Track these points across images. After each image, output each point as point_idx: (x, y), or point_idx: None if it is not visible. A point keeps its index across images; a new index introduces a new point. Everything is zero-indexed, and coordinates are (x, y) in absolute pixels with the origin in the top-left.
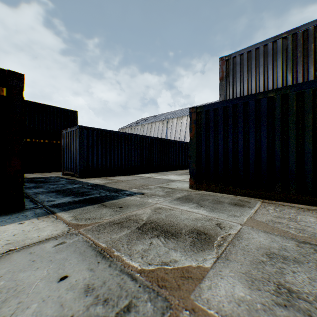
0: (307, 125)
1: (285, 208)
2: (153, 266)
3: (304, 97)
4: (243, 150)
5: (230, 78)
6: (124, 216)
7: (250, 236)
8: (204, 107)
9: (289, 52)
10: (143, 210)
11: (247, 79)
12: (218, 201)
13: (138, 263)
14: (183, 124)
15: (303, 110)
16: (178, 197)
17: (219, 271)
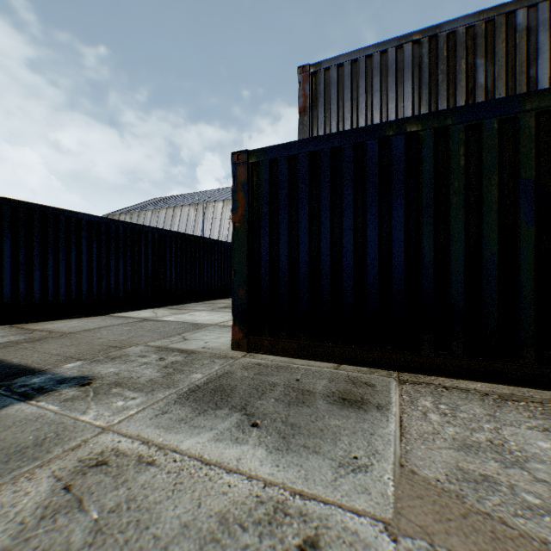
0: (489, 200)
1: (456, 398)
2: None
3: (483, 137)
4: (353, 256)
5: (320, 110)
6: None
7: None
8: (267, 151)
9: (424, 71)
10: (18, 488)
11: (351, 115)
12: (299, 390)
13: None
14: None
15: (481, 167)
16: (193, 385)
17: None
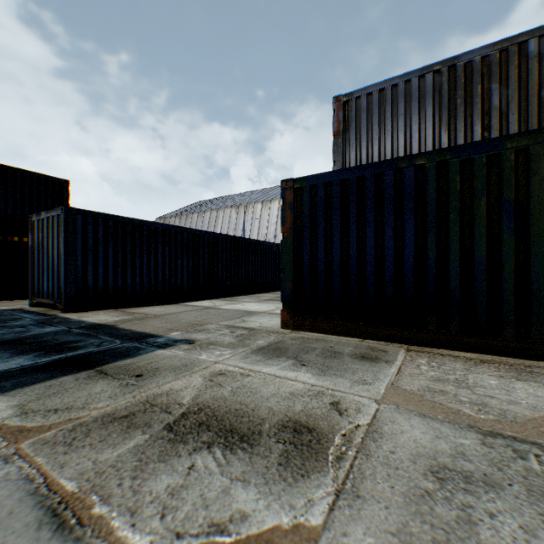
0: (479, 215)
1: (446, 360)
2: (188, 540)
3: (474, 168)
4: (375, 258)
5: (351, 133)
6: (141, 398)
7: (397, 426)
8: (308, 179)
9: (444, 96)
10: (187, 379)
11: (379, 136)
12: (332, 351)
13: (150, 537)
14: (272, 213)
15: (473, 191)
16: (260, 346)
17: (342, 534)
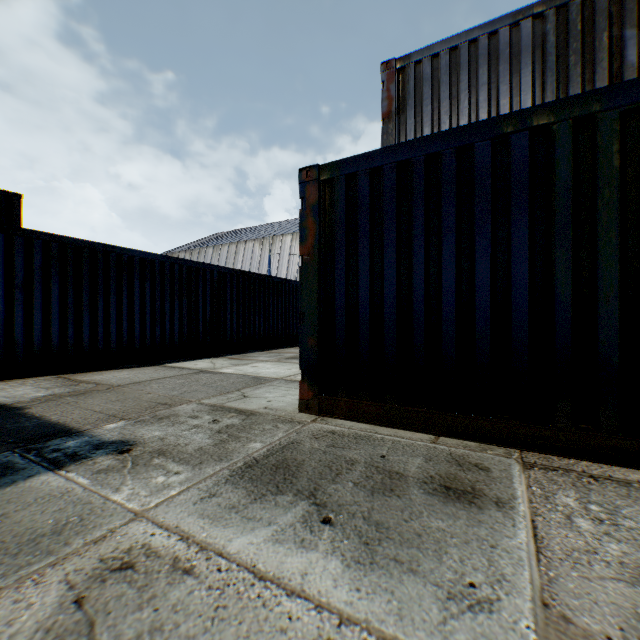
0: None
1: (613, 495)
2: None
3: None
4: (457, 295)
5: (408, 115)
6: None
7: None
8: (343, 165)
9: (549, 53)
10: (20, 596)
11: (449, 118)
12: (386, 472)
13: None
14: None
15: None
16: (250, 458)
17: None
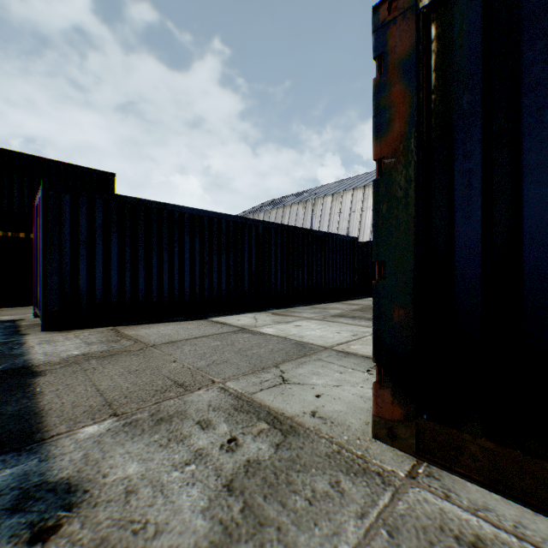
0: None
1: None
2: None
3: None
4: None
5: None
6: None
7: None
8: None
9: None
10: None
11: None
12: None
13: None
14: (344, 207)
15: None
16: None
17: None
